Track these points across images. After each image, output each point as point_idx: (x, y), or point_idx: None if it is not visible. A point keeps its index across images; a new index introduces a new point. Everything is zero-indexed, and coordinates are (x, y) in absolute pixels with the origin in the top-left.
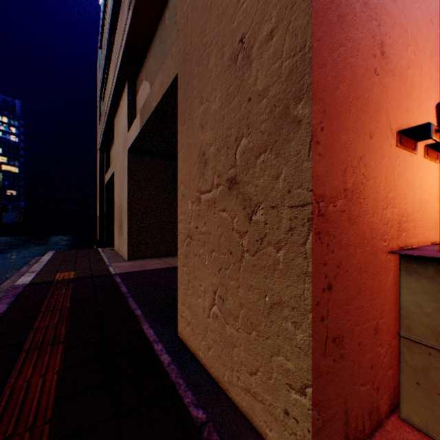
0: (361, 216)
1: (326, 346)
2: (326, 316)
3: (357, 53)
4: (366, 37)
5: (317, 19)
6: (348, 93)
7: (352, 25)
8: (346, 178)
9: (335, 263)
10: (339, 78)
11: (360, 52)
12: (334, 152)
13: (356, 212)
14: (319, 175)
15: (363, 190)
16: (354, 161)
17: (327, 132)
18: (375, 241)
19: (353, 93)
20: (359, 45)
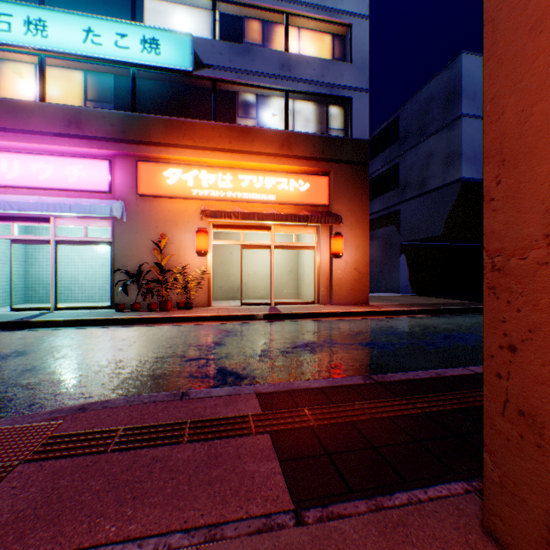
0: None
1: (506, 410)
2: (506, 378)
3: None
4: None
5: (490, 80)
6: None
7: None
8: None
9: (523, 326)
10: (534, 99)
11: None
12: (521, 196)
13: None
14: (493, 231)
15: None
16: None
17: (507, 180)
18: None
19: None
20: None
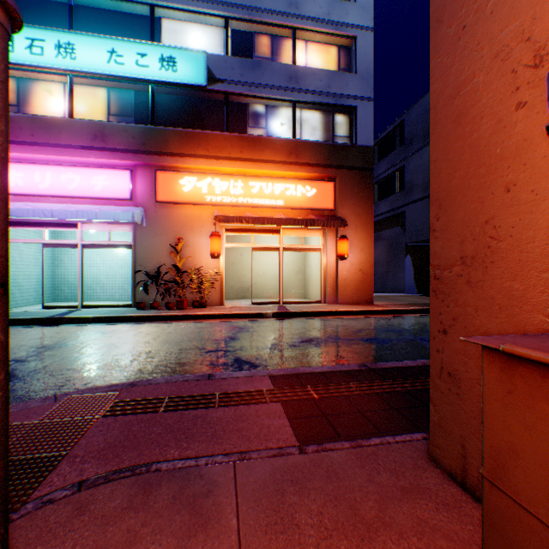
0: (488, 280)
1: (441, 373)
2: (441, 352)
3: (481, 122)
4: (498, 86)
5: (433, 148)
6: (467, 171)
7: (472, 105)
8: (463, 247)
9: (450, 316)
10: (455, 168)
11: (486, 116)
12: (449, 230)
13: (478, 276)
14: (435, 252)
15: (491, 253)
16: (475, 229)
17: (442, 219)
18: (518, 311)
19: (473, 167)
20: (483, 110)
